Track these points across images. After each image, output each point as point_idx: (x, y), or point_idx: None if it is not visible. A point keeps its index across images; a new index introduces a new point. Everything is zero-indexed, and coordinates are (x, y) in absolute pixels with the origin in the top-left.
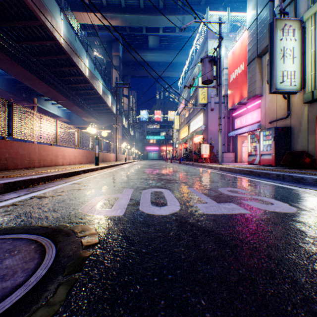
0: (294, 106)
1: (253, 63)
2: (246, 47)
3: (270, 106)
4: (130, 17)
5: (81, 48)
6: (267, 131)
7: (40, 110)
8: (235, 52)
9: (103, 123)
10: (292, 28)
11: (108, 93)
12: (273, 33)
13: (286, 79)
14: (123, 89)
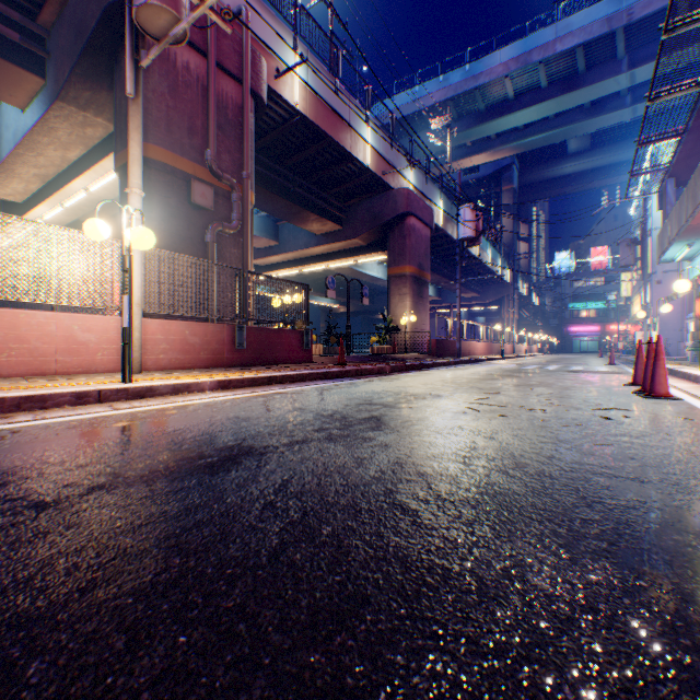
0: None
1: None
2: None
3: None
4: (531, 141)
5: None
6: None
7: None
8: None
9: (486, 297)
10: None
11: (497, 258)
12: None
13: None
14: (517, 228)
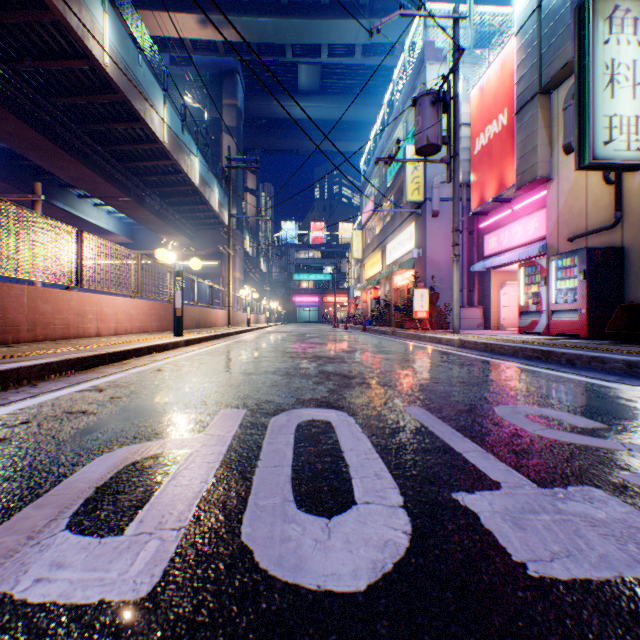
0: (632, 200)
1: (531, 107)
2: (514, 74)
3: (571, 202)
4: (259, 22)
5: (152, 82)
6: (566, 257)
7: (70, 218)
8: (486, 89)
9: (203, 246)
10: (632, 16)
11: (214, 184)
12: (588, 27)
13: (618, 136)
14: (246, 178)
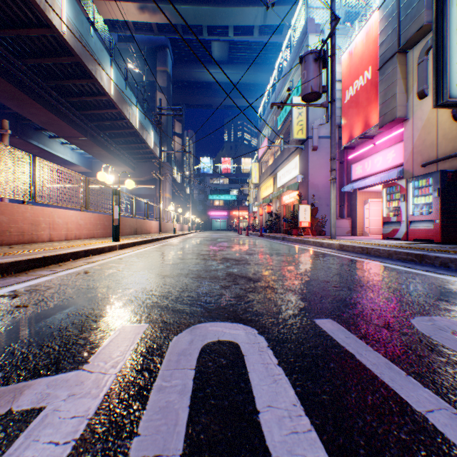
0: None
1: (392, 63)
2: (377, 39)
3: (424, 136)
4: (183, 8)
5: (101, 49)
6: (421, 179)
7: (43, 153)
8: (354, 52)
9: (142, 174)
10: None
11: (149, 128)
12: None
13: None
14: (174, 125)
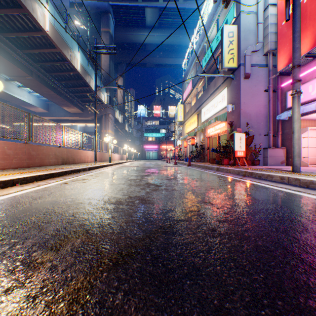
0: None
1: None
2: None
3: None
4: None
5: None
6: None
7: (1, 94)
8: None
9: (89, 114)
10: None
11: (92, 74)
12: None
13: None
14: (117, 79)
